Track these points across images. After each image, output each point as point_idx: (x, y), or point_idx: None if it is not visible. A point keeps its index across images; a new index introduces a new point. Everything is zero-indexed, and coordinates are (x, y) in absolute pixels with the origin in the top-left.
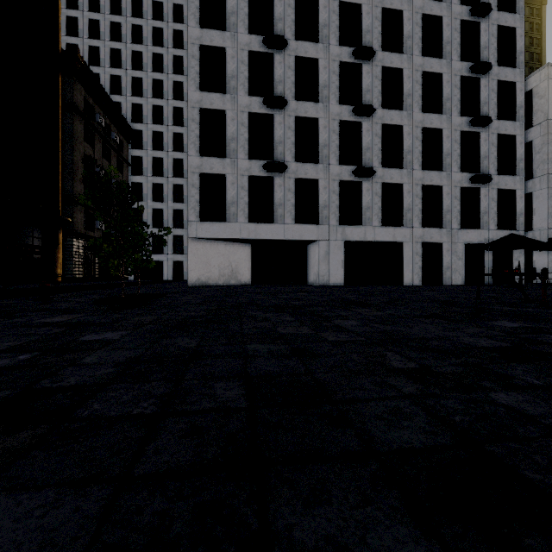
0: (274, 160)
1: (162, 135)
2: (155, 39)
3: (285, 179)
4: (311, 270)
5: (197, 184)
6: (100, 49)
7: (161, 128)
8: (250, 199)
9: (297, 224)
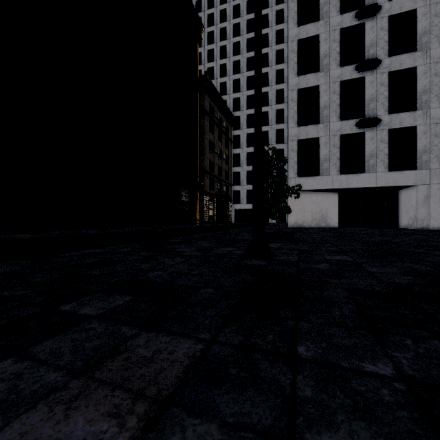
0: (365, 117)
1: (253, 116)
2: (248, 47)
3: (377, 132)
4: (405, 214)
5: (295, 148)
6: (214, 68)
7: (252, 111)
8: (341, 155)
9: (391, 172)
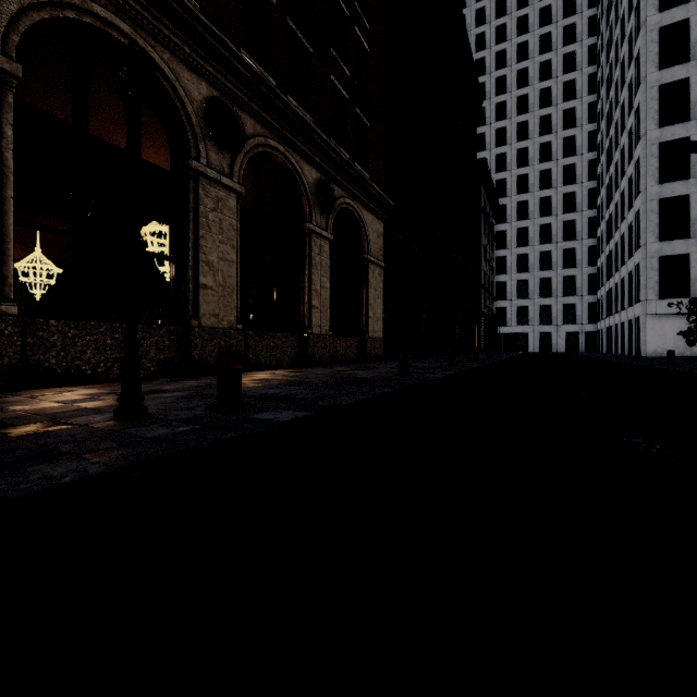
0: None
1: (526, 204)
2: (519, 108)
3: None
4: None
5: (656, 266)
6: None
7: (526, 196)
8: None
9: None
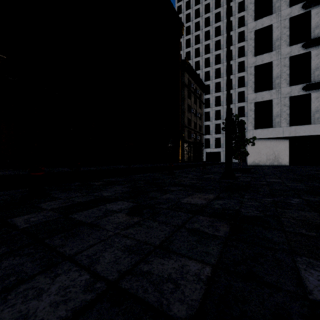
0: (311, 82)
1: (220, 83)
2: (216, 33)
3: None
4: None
5: (253, 108)
6: (190, 51)
7: (219, 79)
8: (290, 111)
9: None
